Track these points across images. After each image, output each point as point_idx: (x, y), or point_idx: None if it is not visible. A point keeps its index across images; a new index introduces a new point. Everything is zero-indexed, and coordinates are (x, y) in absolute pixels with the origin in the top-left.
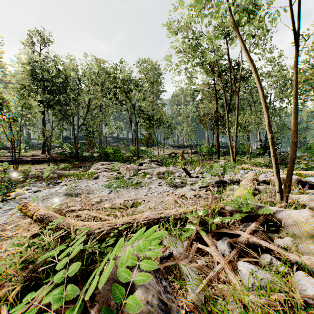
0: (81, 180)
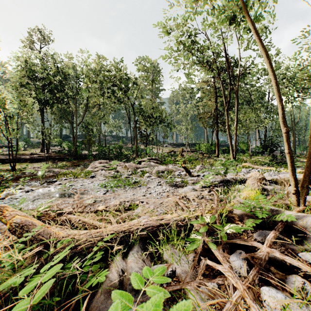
0: (77, 179)
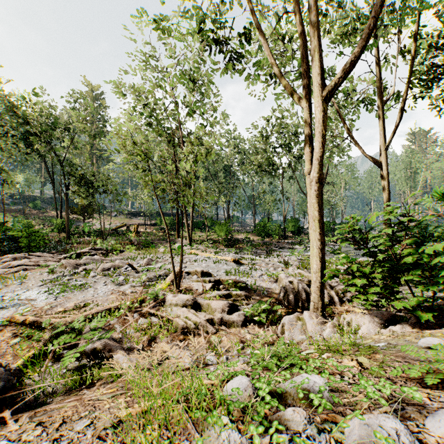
0: None
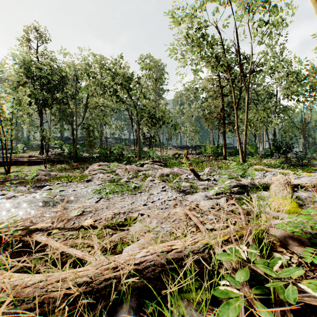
0: (71, 183)
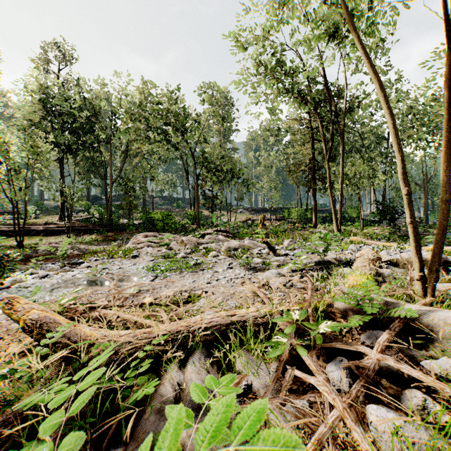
0: (113, 259)
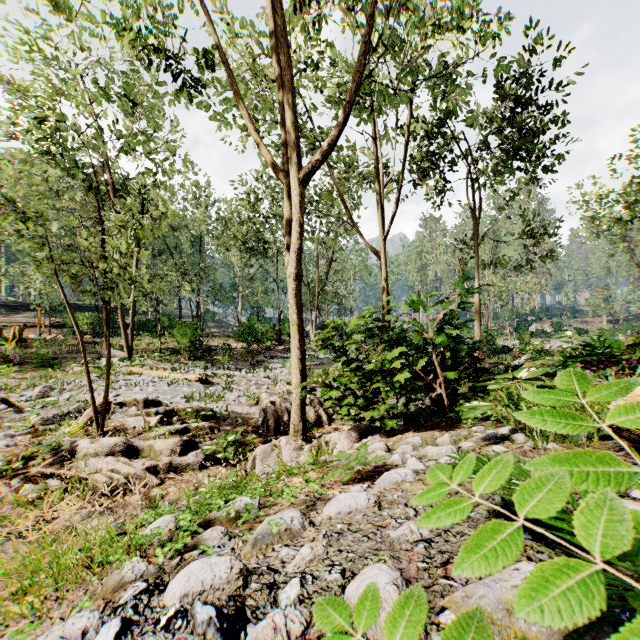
0: None
